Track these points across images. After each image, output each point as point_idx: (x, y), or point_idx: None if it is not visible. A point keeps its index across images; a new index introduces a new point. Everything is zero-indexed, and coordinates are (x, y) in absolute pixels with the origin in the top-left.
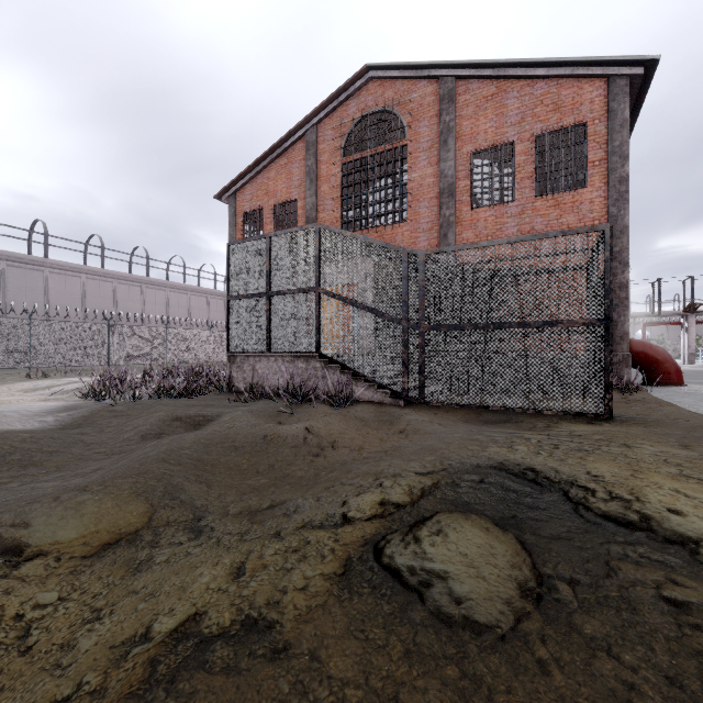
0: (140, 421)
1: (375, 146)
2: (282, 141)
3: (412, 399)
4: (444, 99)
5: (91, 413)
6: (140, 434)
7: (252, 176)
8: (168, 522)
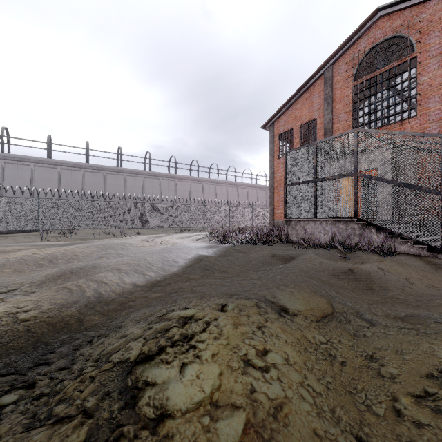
0: (255, 255)
1: (383, 66)
2: (306, 82)
3: None
4: None
5: (226, 249)
6: (261, 262)
7: (285, 110)
8: (344, 311)
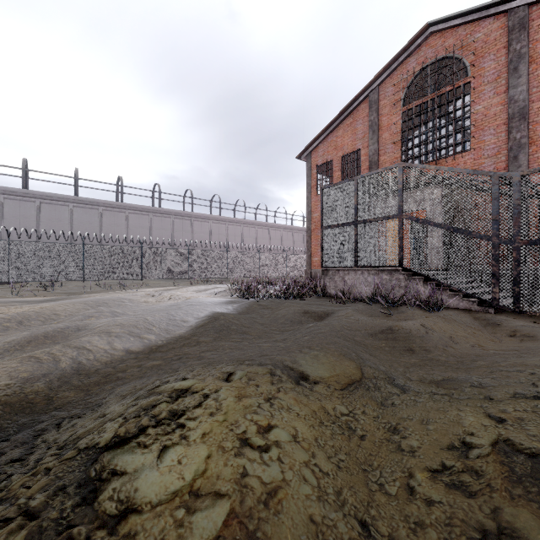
0: (283, 312)
1: (434, 91)
2: (349, 105)
3: (504, 308)
4: (513, 29)
5: (249, 305)
6: (289, 320)
7: (324, 137)
8: (374, 377)
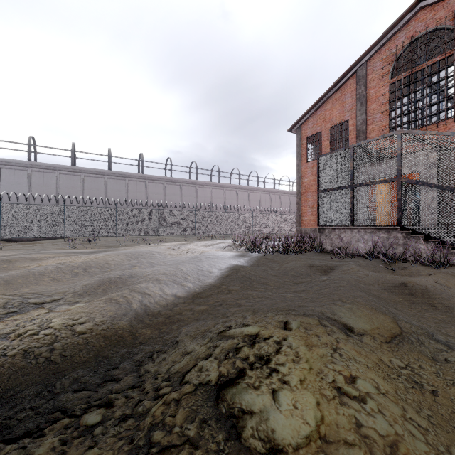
0: (291, 265)
1: (424, 61)
2: (337, 81)
3: None
4: None
5: (257, 259)
6: (299, 273)
7: (313, 111)
8: (413, 331)
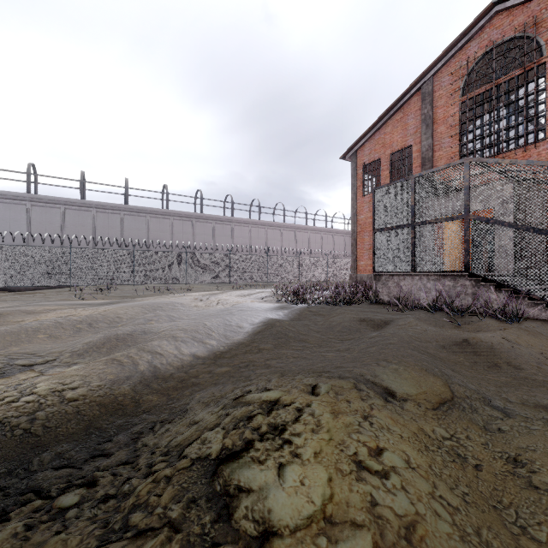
0: (338, 319)
1: (500, 76)
2: (399, 99)
3: None
4: None
5: (300, 312)
6: (346, 328)
7: (370, 135)
8: (466, 396)
